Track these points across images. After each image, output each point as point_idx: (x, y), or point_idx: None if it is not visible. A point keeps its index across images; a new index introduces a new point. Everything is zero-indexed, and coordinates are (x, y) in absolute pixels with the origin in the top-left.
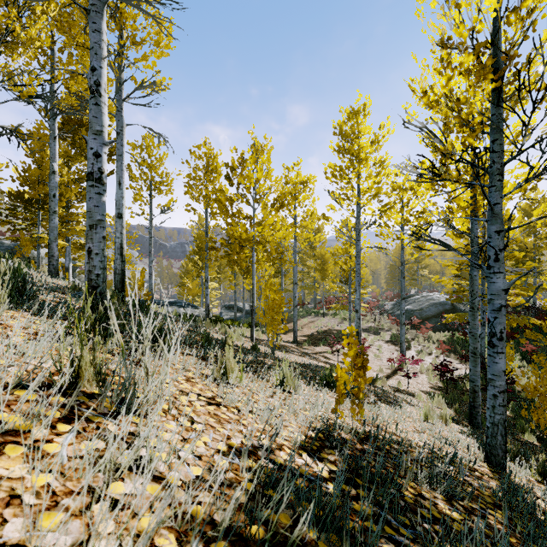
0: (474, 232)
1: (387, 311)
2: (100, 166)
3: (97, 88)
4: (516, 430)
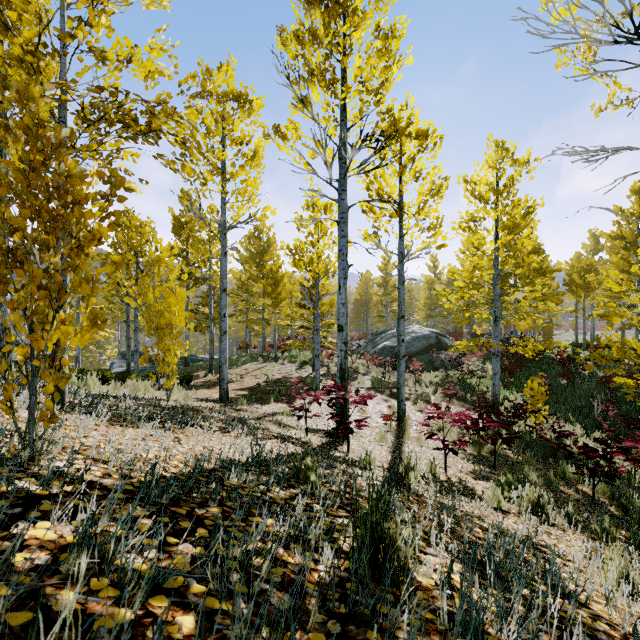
0: None
1: (359, 351)
2: None
3: None
4: None
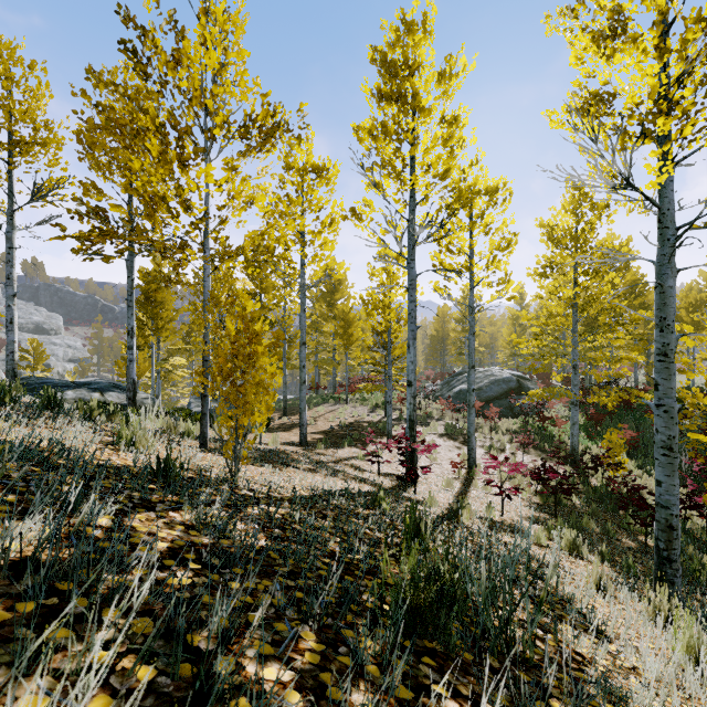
0: (669, 198)
1: (434, 393)
2: None
3: None
4: (705, 584)
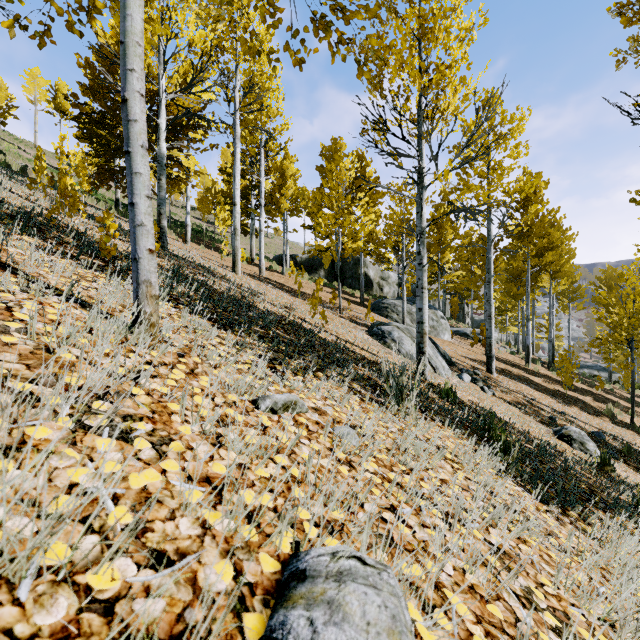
0: None
1: None
2: (551, 339)
3: (550, 323)
4: None
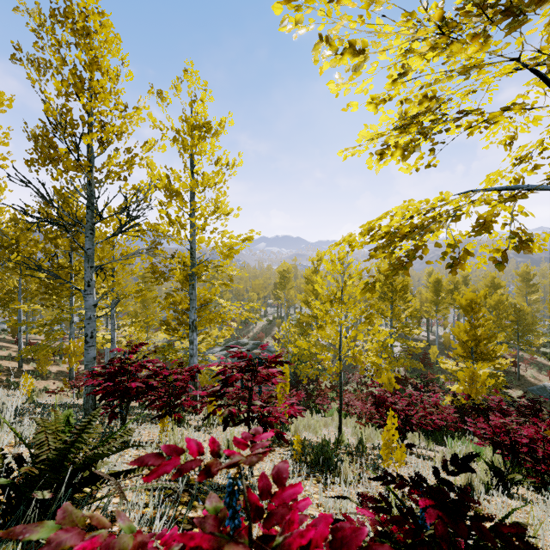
0: None
1: None
2: None
3: None
4: None
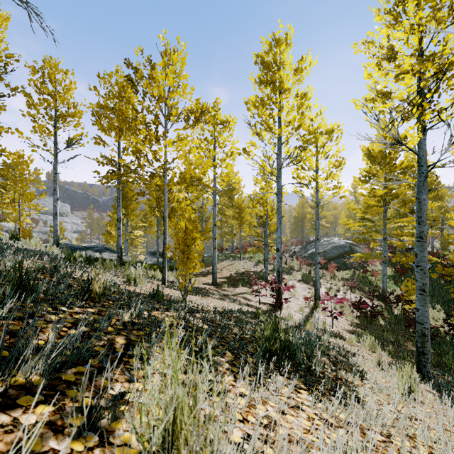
0: (423, 149)
1: (295, 254)
2: None
3: None
4: (453, 371)
